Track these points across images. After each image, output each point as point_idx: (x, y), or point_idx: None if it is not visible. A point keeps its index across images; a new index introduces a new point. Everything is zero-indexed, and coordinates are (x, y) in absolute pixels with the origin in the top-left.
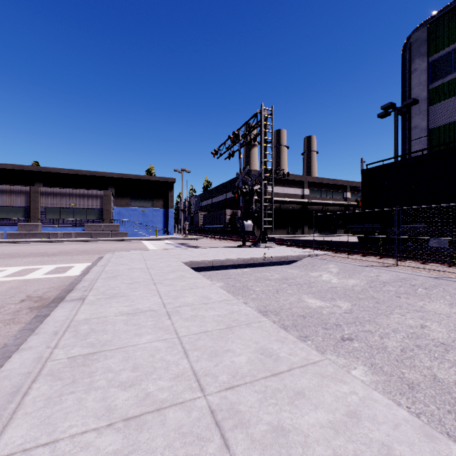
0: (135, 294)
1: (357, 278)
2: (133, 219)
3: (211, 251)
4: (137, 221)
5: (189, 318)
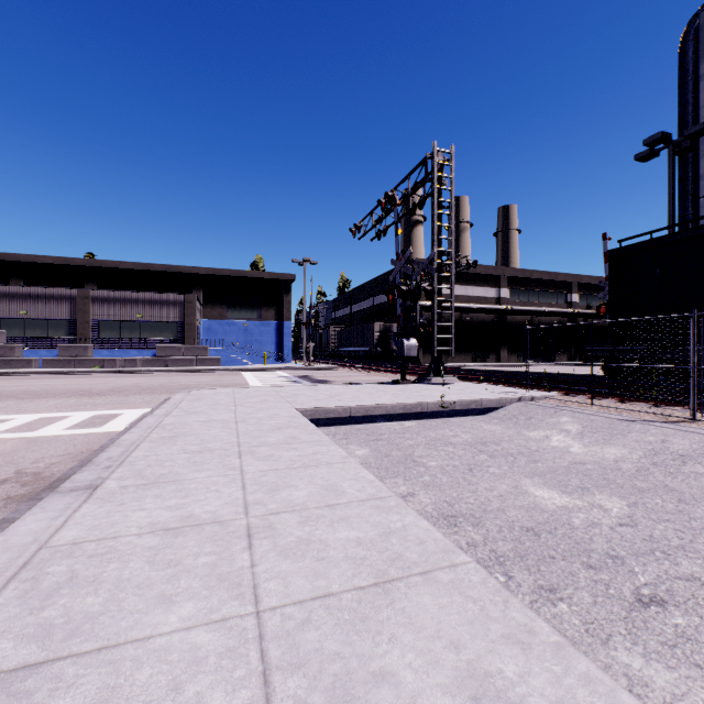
0: (196, 478)
1: (621, 444)
2: (230, 337)
3: (349, 391)
4: (236, 341)
5: (293, 547)
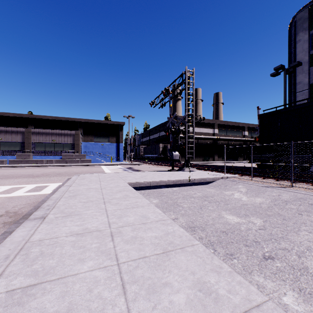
0: (87, 213)
1: (262, 197)
2: (95, 150)
3: (149, 174)
4: (98, 152)
5: (130, 239)
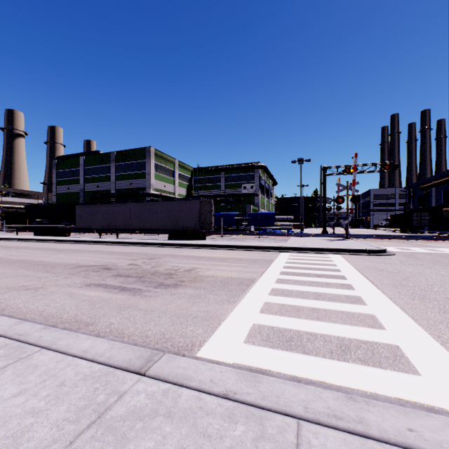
0: None
1: None
2: None
3: None
4: None
5: None
